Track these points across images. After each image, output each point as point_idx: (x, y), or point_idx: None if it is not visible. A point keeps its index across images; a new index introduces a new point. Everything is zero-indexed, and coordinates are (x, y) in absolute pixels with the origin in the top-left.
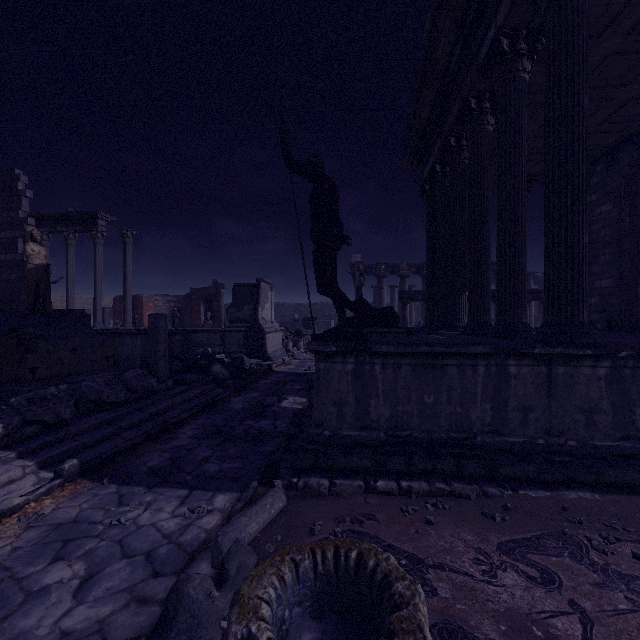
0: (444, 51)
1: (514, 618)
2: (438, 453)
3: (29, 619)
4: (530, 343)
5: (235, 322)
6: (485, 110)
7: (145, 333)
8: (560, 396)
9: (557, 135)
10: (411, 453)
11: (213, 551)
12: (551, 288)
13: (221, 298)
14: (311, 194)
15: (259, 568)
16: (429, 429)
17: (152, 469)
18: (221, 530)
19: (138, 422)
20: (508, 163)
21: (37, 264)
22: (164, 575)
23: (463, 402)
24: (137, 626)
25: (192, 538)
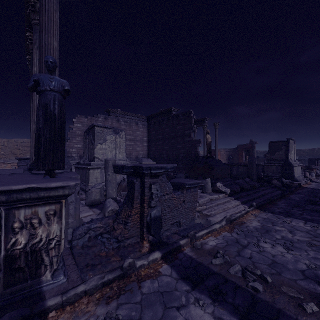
0: None
1: None
2: None
3: (282, 234)
4: None
5: (270, 161)
6: None
7: (237, 165)
8: None
9: None
10: None
11: None
12: None
13: (254, 149)
14: None
15: None
16: None
17: (280, 212)
18: None
19: (257, 197)
20: None
21: (209, 141)
22: (319, 238)
23: None
24: None
25: None
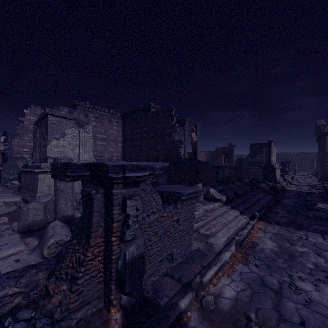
0: None
1: None
2: None
3: (311, 259)
4: None
5: (251, 163)
6: None
7: (223, 167)
8: None
9: None
10: None
11: None
12: None
13: (233, 152)
14: None
15: None
16: None
17: (286, 223)
18: None
19: (253, 204)
20: None
21: (195, 140)
22: None
23: None
24: None
25: None
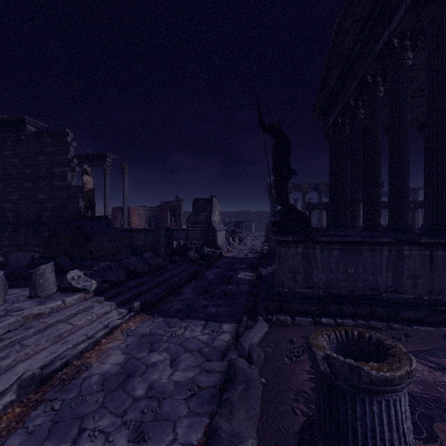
0: (349, 45)
1: (426, 383)
2: (358, 303)
3: (154, 376)
4: (418, 236)
5: (194, 224)
6: (378, 83)
7: (145, 231)
8: (438, 269)
9: (436, 104)
10: (341, 303)
11: (239, 349)
12: (431, 201)
13: (181, 208)
14: (274, 145)
15: (312, 335)
16: (351, 289)
17: (178, 310)
18: (241, 339)
19: (157, 284)
20: (397, 119)
21: (89, 188)
22: (213, 361)
23: (373, 272)
24: (212, 381)
25: (219, 344)
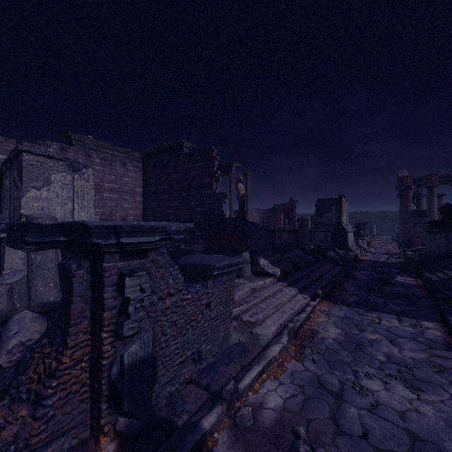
0: None
1: None
2: None
3: (383, 349)
4: None
5: (317, 225)
6: None
7: (280, 230)
8: None
9: None
10: None
11: None
12: None
13: (295, 210)
14: None
15: None
16: None
17: (356, 302)
18: None
19: (316, 278)
20: None
21: (242, 193)
22: (438, 349)
23: None
24: None
25: (433, 337)
